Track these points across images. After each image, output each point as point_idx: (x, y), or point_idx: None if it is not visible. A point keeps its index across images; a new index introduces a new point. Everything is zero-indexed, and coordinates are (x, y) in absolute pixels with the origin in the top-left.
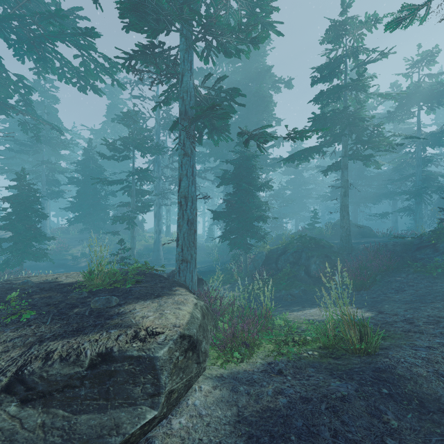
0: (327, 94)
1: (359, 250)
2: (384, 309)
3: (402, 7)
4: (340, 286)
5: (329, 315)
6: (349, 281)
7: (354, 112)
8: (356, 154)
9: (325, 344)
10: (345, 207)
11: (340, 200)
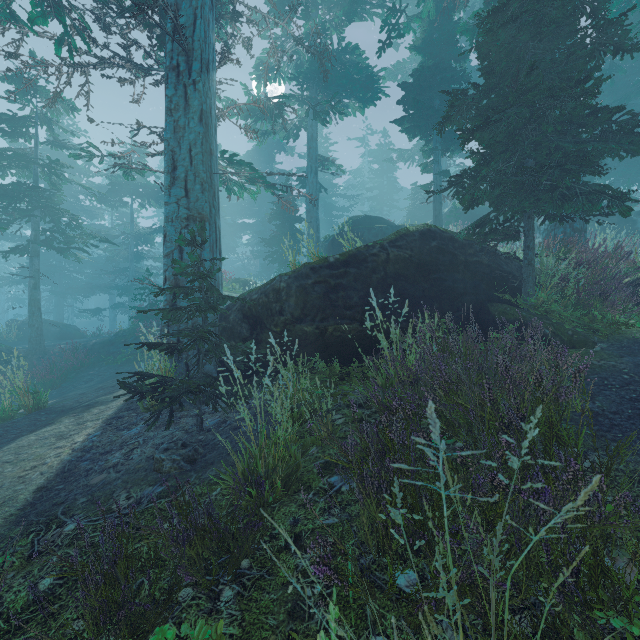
0: (9, 155)
1: (55, 352)
2: (69, 394)
3: (82, 149)
4: (17, 368)
5: (7, 394)
6: (24, 363)
7: (48, 190)
8: (52, 241)
9: (2, 416)
10: (35, 302)
11: (29, 292)
